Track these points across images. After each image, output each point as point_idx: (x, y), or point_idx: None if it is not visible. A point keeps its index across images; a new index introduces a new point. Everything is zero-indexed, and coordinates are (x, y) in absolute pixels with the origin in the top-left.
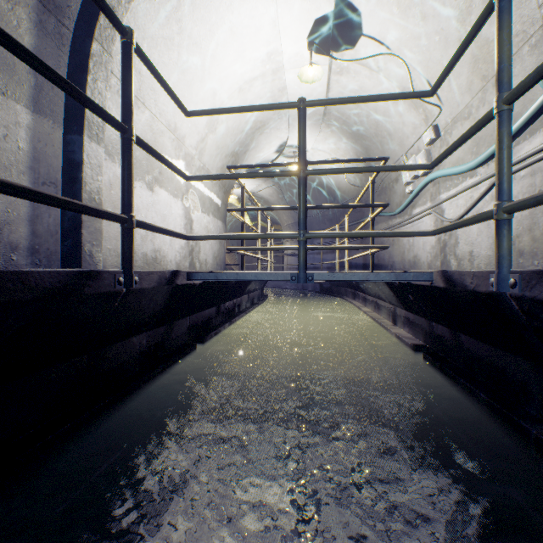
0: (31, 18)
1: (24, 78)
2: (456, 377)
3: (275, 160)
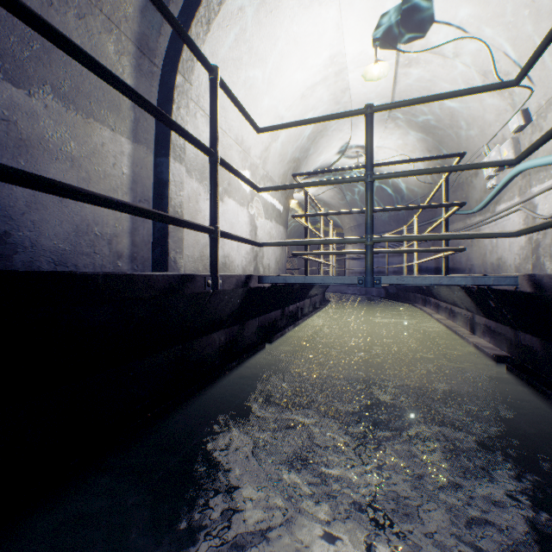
0: (132, 63)
1: (126, 115)
2: (546, 392)
3: (336, 162)
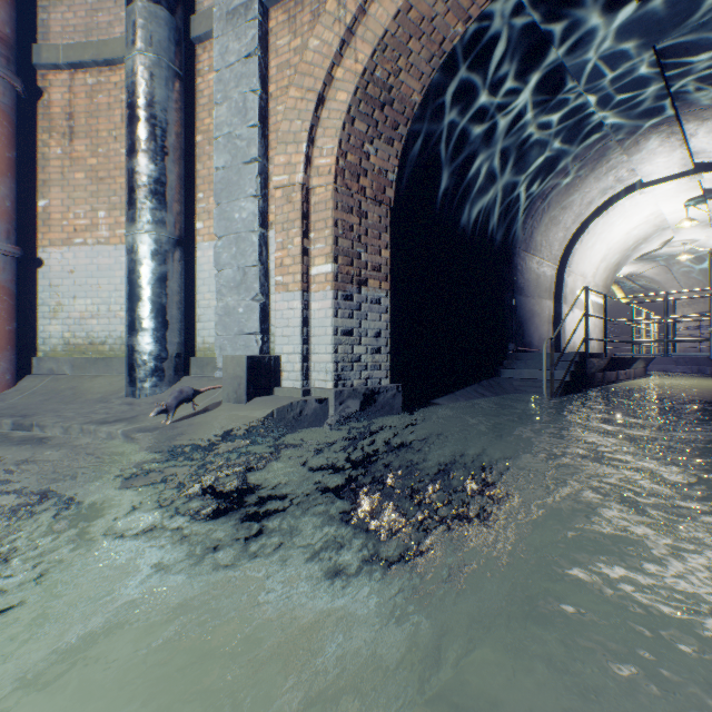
0: (550, 271)
1: (547, 291)
2: None
3: (659, 251)
